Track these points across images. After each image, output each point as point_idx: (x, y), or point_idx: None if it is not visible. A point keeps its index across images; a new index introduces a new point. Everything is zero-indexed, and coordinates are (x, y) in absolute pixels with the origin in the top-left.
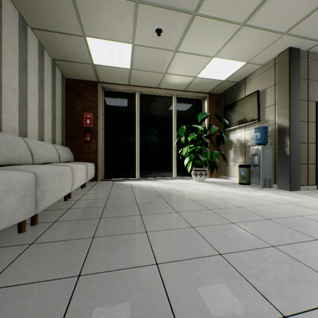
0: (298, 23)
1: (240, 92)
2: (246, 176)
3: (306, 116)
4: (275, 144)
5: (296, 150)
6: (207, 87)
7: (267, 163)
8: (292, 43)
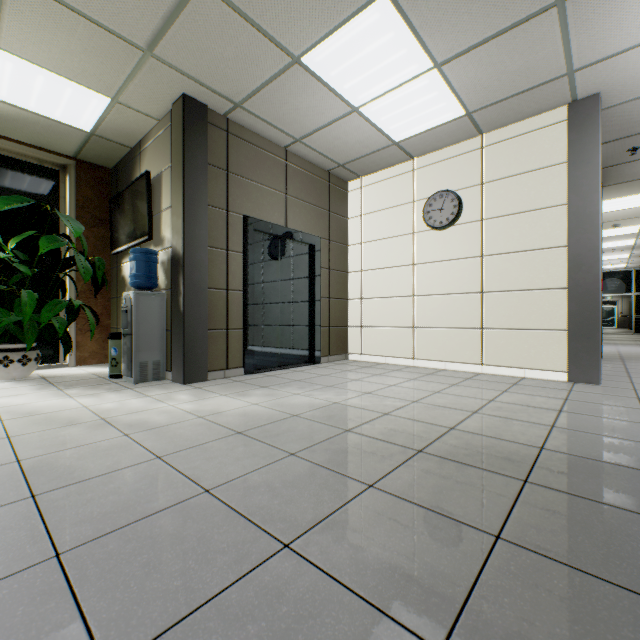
0: (161, 37)
1: (135, 170)
2: (121, 358)
3: (224, 239)
4: (171, 289)
5: (201, 303)
6: (58, 140)
7: (150, 329)
8: (186, 88)
